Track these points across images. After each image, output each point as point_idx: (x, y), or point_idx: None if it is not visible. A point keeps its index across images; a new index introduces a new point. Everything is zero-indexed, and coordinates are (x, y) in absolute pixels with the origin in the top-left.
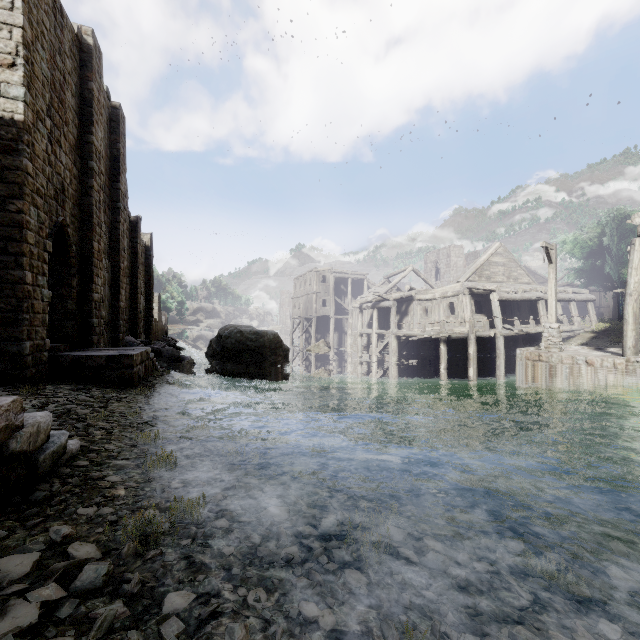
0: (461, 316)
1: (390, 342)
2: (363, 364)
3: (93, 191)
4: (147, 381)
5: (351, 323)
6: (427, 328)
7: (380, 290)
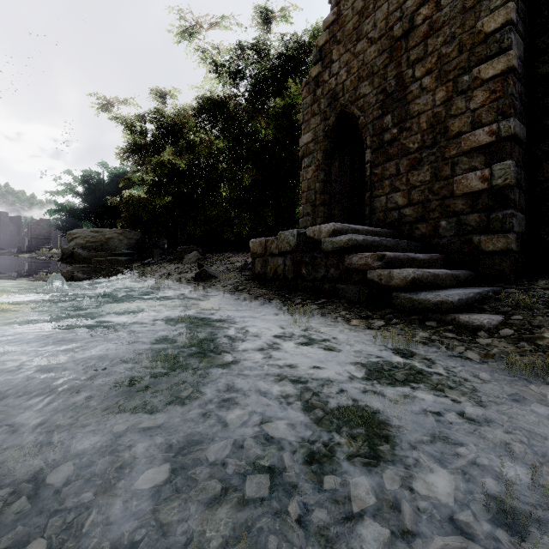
0: None
1: None
2: None
3: None
4: None
5: None
6: None
7: None
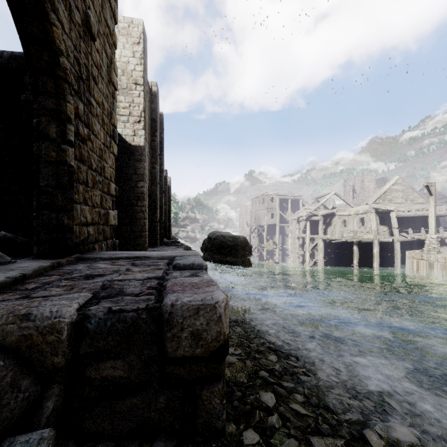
0: (369, 227)
1: (318, 243)
2: (300, 257)
3: (156, 165)
4: None
5: (291, 229)
6: (344, 234)
7: (311, 208)
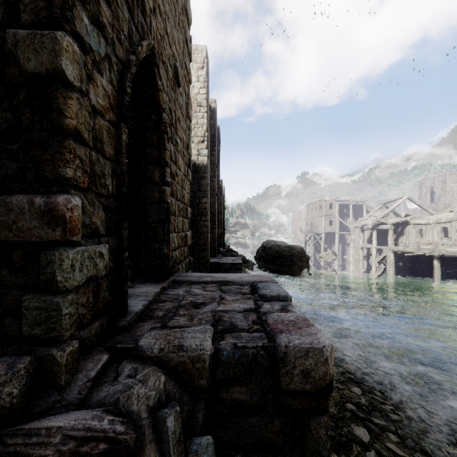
0: (454, 238)
1: (387, 255)
2: (364, 270)
3: (215, 179)
4: None
5: (353, 238)
6: (421, 246)
7: (378, 214)
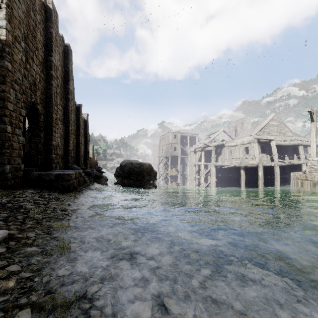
0: (252, 154)
1: (211, 169)
2: (196, 181)
3: (52, 87)
4: (79, 188)
5: (189, 159)
6: (232, 161)
7: (205, 141)
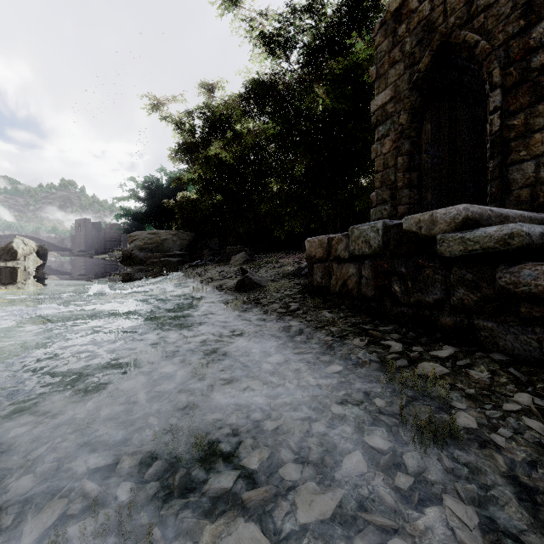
0: None
1: None
2: None
3: None
4: None
5: None
6: None
7: None
